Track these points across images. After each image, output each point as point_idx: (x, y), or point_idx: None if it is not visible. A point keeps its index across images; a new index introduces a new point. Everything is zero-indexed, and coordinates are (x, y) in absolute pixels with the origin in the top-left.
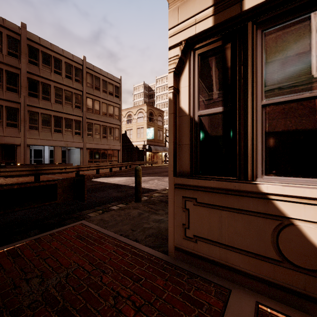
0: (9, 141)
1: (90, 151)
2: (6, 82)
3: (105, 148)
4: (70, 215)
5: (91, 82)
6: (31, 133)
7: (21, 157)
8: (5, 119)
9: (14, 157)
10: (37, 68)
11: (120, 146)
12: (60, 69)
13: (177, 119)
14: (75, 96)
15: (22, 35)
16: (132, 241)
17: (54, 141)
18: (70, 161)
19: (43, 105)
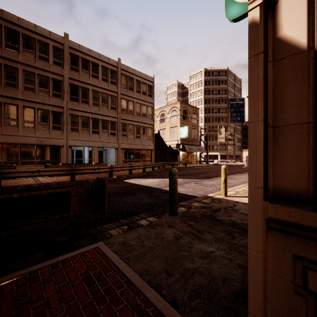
0: (54, 142)
1: (124, 151)
2: (52, 89)
3: (139, 148)
4: (88, 230)
5: (125, 83)
6: (72, 135)
7: (64, 157)
8: (51, 122)
9: (58, 157)
10: (78, 73)
11: (153, 146)
12: (97, 73)
13: (269, 68)
14: (110, 98)
15: (65, 44)
16: (166, 305)
17: (92, 142)
18: (106, 161)
19: (82, 108)
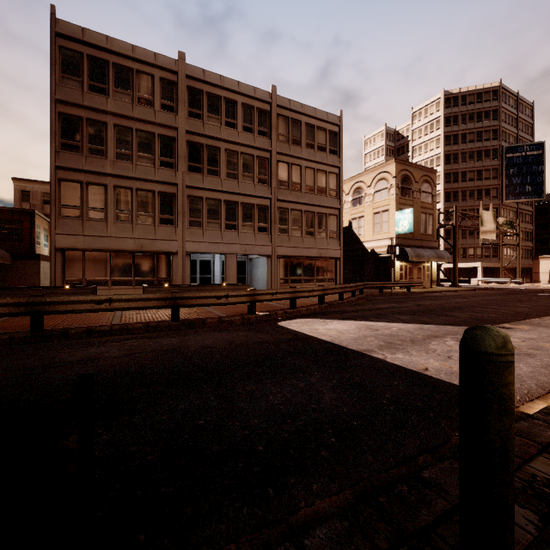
0: (162, 247)
1: (284, 262)
2: (159, 154)
3: (311, 255)
4: None
5: (285, 133)
6: (192, 234)
7: (178, 273)
8: (157, 212)
9: (169, 273)
10: (201, 122)
11: (340, 250)
12: (235, 118)
13: None
14: (258, 162)
15: (180, 72)
16: None
17: (225, 246)
18: (251, 279)
19: (209, 184)
